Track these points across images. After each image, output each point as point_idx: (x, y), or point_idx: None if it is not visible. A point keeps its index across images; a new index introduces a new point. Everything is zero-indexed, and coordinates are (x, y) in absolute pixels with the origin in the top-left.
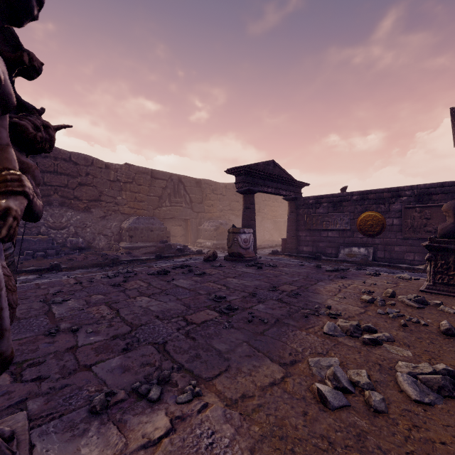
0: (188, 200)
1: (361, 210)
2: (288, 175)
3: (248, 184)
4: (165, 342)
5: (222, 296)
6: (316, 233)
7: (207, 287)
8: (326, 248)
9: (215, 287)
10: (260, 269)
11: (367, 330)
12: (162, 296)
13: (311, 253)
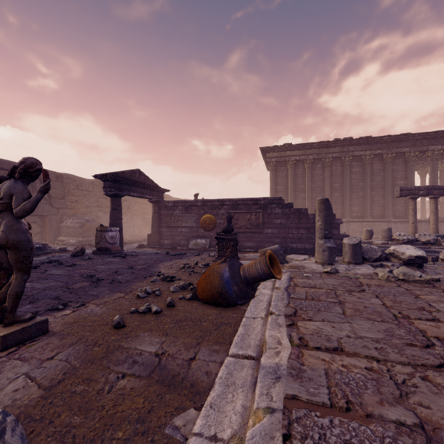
0: (46, 195)
1: (203, 213)
2: (152, 182)
3: (115, 189)
4: (57, 297)
5: (93, 275)
6: (174, 229)
7: (80, 272)
8: (181, 240)
9: (86, 272)
10: (124, 258)
11: (171, 278)
12: (41, 280)
13: (170, 245)
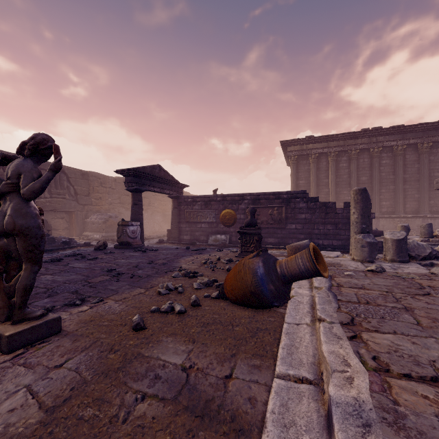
0: (73, 192)
1: (223, 208)
2: (172, 177)
3: (136, 184)
4: (76, 291)
5: (113, 269)
6: (193, 225)
7: (101, 266)
8: (200, 236)
9: (107, 265)
10: (144, 253)
11: (194, 274)
12: (63, 273)
13: (189, 240)
